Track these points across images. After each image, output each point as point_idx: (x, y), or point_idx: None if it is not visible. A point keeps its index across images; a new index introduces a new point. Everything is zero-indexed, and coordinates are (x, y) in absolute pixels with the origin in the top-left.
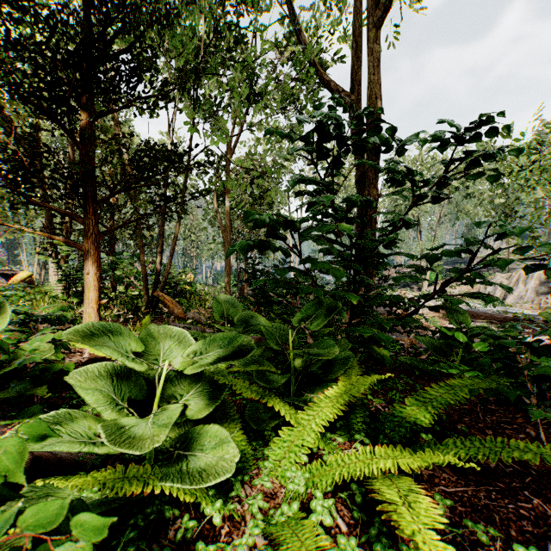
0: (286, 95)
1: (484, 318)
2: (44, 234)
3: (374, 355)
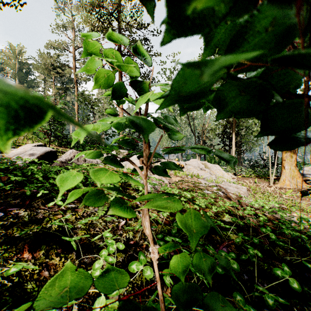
0: None
1: None
2: None
3: None
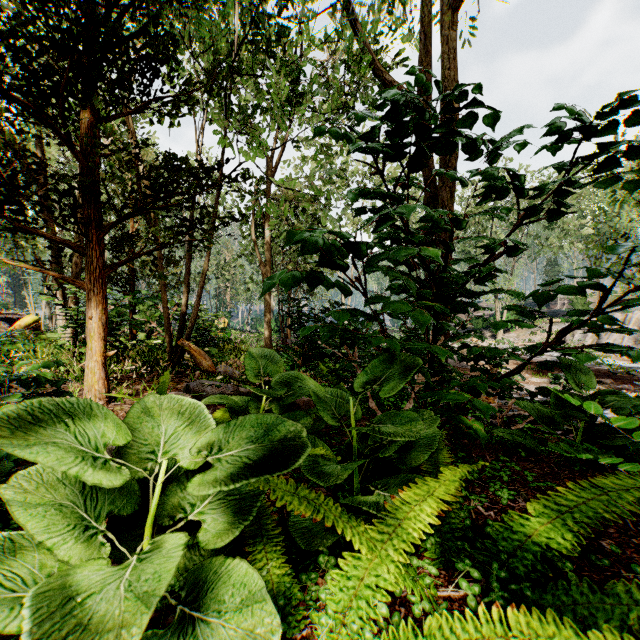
0: (337, 106)
1: None
2: (34, 268)
3: (464, 428)
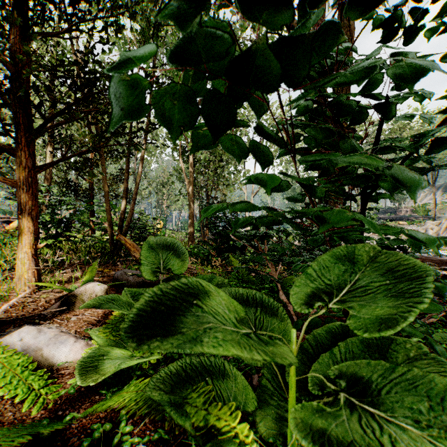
0: None
1: (421, 260)
2: None
3: None
